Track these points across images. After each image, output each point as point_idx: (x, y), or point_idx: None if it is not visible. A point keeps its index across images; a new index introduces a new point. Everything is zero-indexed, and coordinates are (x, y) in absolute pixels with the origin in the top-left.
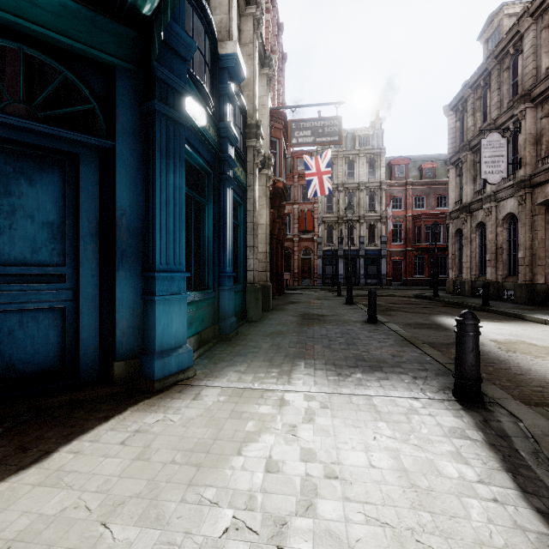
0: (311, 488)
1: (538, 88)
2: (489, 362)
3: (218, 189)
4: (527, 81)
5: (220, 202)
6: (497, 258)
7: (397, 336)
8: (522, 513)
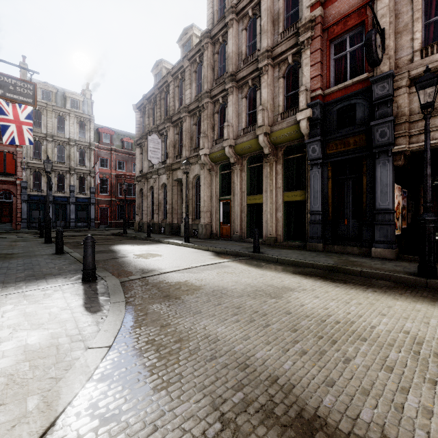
0: None
1: (174, 117)
2: (122, 264)
3: None
4: (171, 111)
5: None
6: (159, 209)
7: (73, 259)
8: (77, 309)
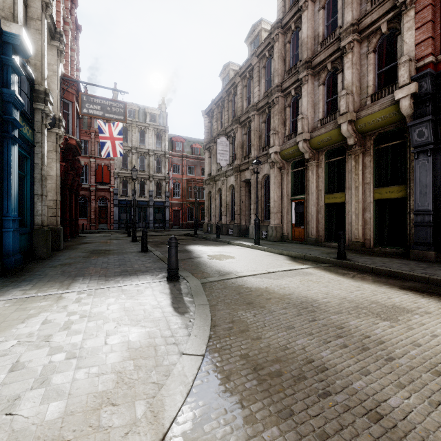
0: (70, 323)
1: (242, 118)
2: (198, 265)
3: (1, 144)
4: (238, 111)
5: (3, 155)
6: (227, 210)
7: (156, 257)
8: (167, 309)
